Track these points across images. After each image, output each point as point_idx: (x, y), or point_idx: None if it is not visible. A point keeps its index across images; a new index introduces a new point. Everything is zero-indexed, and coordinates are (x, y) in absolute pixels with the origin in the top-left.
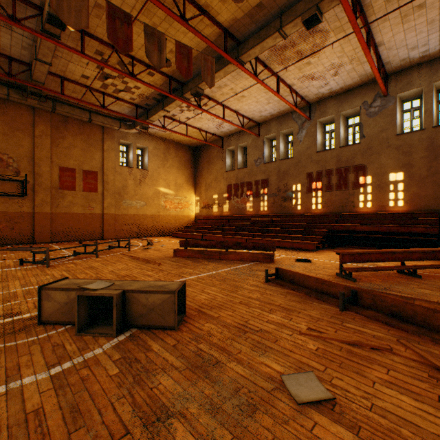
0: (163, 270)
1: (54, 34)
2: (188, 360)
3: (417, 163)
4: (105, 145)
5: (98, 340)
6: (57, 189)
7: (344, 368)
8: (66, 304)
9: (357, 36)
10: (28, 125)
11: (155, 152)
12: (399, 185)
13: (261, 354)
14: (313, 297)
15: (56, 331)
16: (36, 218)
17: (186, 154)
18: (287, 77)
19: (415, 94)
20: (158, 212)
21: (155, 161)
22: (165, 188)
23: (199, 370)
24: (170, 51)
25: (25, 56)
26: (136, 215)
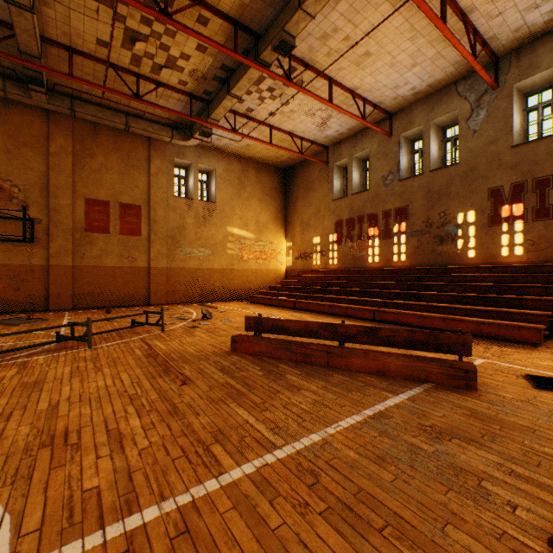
0: (176, 411)
1: None
2: None
3: None
4: (152, 166)
5: None
6: (82, 231)
7: None
8: None
9: None
10: (40, 138)
11: (225, 176)
12: None
13: None
14: None
15: None
16: (52, 273)
17: (272, 179)
18: None
19: None
20: (230, 265)
21: (226, 190)
22: (241, 230)
23: None
24: None
25: (4, 9)
26: (198, 269)
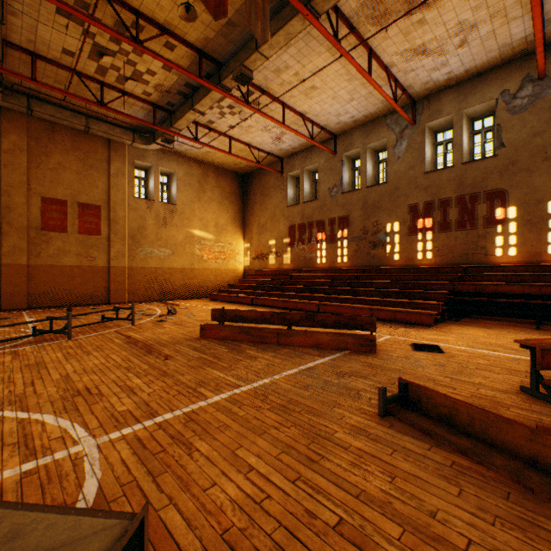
0: (167, 374)
1: None
2: None
3: None
4: (112, 167)
5: None
6: (38, 230)
7: None
8: None
9: None
10: None
11: (186, 179)
12: None
13: None
14: (547, 498)
15: None
16: (5, 272)
17: (231, 183)
18: (383, 50)
19: None
20: (191, 265)
21: (187, 193)
22: (201, 231)
23: None
24: None
25: None
26: (159, 269)
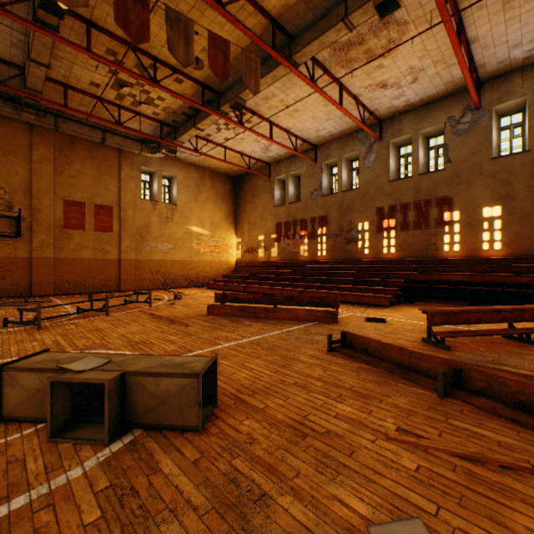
0: (191, 334)
1: (50, 24)
2: (214, 492)
3: (519, 194)
4: (122, 173)
5: (80, 451)
6: (61, 228)
7: (467, 508)
8: (38, 392)
9: (446, 26)
10: (24, 147)
11: (185, 182)
12: (496, 223)
13: (331, 479)
14: (397, 375)
15: (21, 434)
16: (34, 264)
17: (225, 185)
18: (352, 85)
19: (516, 106)
20: (189, 258)
21: (186, 194)
22: (198, 227)
23: (232, 512)
24: (202, 50)
25: (17, 57)
26: (162, 261)
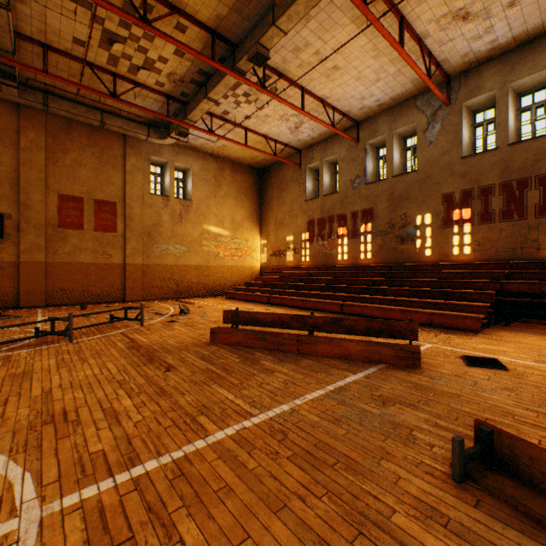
0: (164, 392)
1: None
2: None
3: None
4: (128, 163)
5: None
6: (55, 227)
7: None
8: None
9: None
10: (10, 132)
11: (202, 174)
12: None
13: None
14: None
15: None
16: (22, 270)
17: (248, 178)
18: (417, 17)
19: None
20: (207, 262)
21: (203, 188)
22: (217, 227)
23: None
24: None
25: None
26: (174, 266)
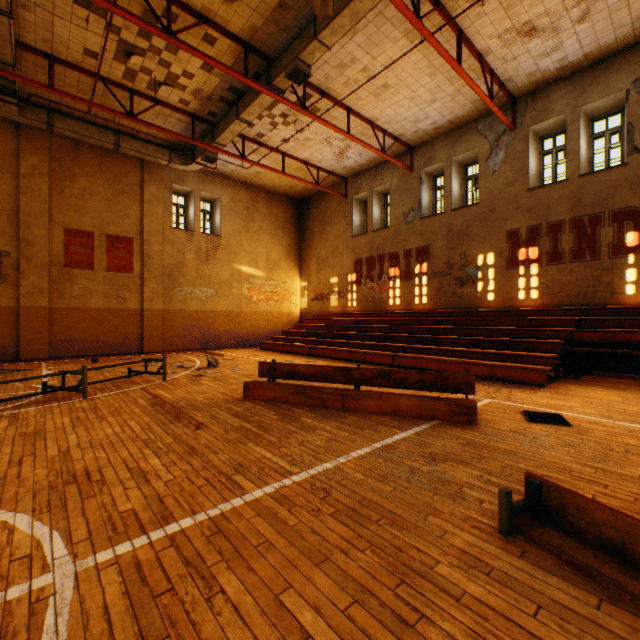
0: (195, 451)
1: None
2: None
3: None
4: (146, 192)
5: None
6: (61, 267)
7: None
8: None
9: None
10: (8, 155)
11: (232, 206)
12: None
13: None
14: None
15: None
16: (23, 316)
17: (285, 210)
18: (477, 32)
19: None
20: (238, 307)
21: (233, 222)
22: (249, 267)
23: None
24: None
25: None
26: (200, 312)
